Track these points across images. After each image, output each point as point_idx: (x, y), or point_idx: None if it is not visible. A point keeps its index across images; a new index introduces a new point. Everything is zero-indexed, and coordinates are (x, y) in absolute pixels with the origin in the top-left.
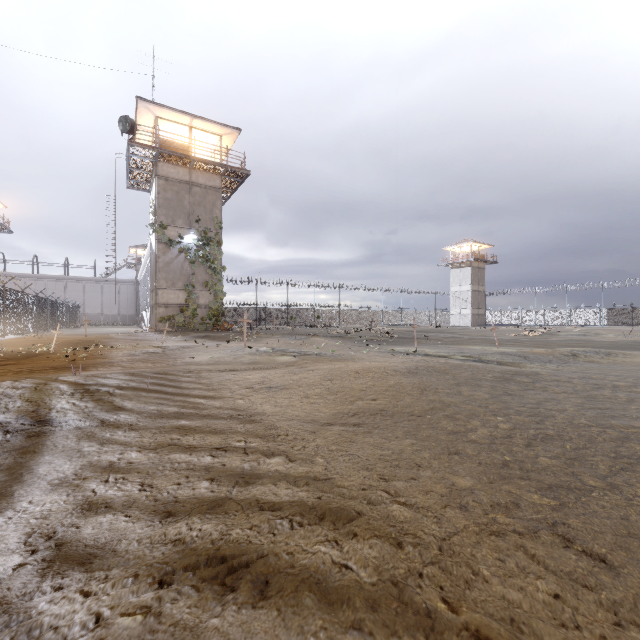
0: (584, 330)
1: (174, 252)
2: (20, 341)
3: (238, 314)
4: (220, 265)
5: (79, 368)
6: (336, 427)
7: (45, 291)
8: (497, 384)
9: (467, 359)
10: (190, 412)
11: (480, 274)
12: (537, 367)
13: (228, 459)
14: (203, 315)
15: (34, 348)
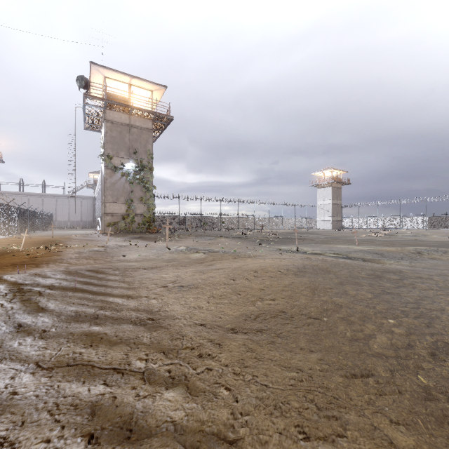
0: (414, 232)
1: (118, 175)
2: (2, 241)
3: (166, 220)
4: (152, 185)
5: (34, 265)
6: (240, 335)
7: (28, 204)
8: (373, 281)
9: (337, 256)
10: (104, 315)
11: (338, 192)
12: (395, 263)
13: (121, 392)
14: (139, 221)
15: (9, 247)
